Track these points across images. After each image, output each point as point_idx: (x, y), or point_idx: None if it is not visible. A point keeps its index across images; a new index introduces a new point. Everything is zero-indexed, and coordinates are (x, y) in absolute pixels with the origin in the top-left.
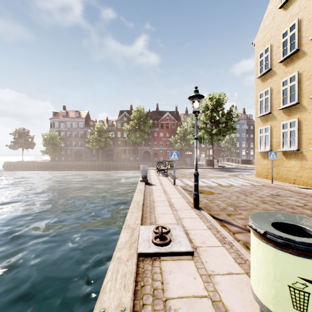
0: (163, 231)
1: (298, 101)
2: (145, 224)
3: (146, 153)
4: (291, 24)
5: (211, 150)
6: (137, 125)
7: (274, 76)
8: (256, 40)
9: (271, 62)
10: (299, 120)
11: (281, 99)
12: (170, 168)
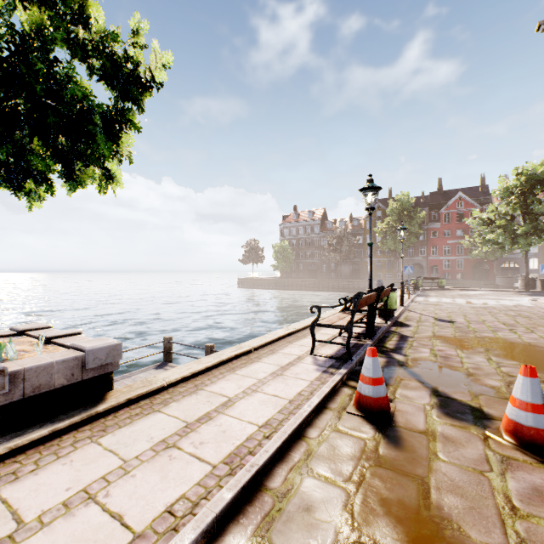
0: None
1: None
2: None
3: (416, 267)
4: None
5: None
6: (397, 223)
7: None
8: None
9: None
10: None
11: None
12: (436, 288)
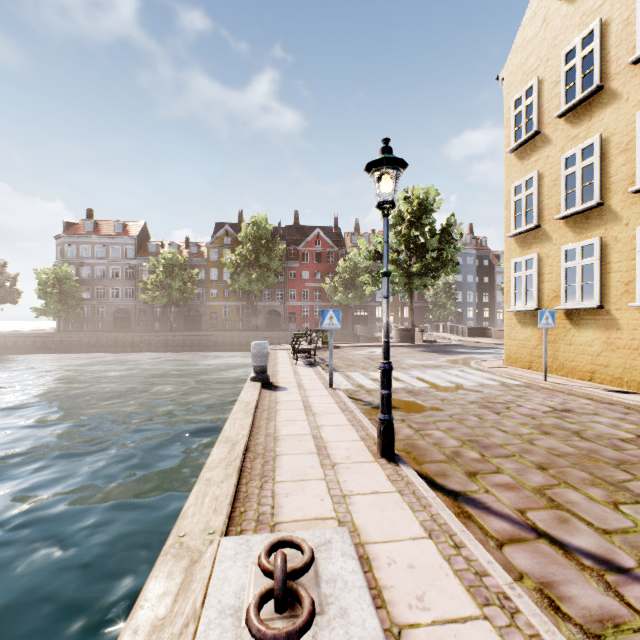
0: (289, 567)
1: (600, 200)
2: (239, 525)
3: (273, 314)
4: (584, 32)
5: (407, 308)
6: (252, 254)
7: (547, 147)
8: (507, 70)
9: (539, 116)
10: (602, 242)
11: (562, 197)
12: (322, 346)
